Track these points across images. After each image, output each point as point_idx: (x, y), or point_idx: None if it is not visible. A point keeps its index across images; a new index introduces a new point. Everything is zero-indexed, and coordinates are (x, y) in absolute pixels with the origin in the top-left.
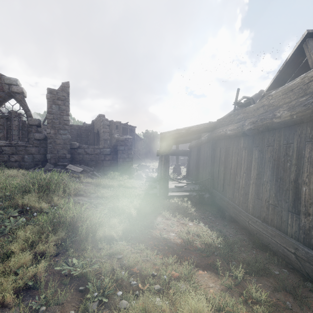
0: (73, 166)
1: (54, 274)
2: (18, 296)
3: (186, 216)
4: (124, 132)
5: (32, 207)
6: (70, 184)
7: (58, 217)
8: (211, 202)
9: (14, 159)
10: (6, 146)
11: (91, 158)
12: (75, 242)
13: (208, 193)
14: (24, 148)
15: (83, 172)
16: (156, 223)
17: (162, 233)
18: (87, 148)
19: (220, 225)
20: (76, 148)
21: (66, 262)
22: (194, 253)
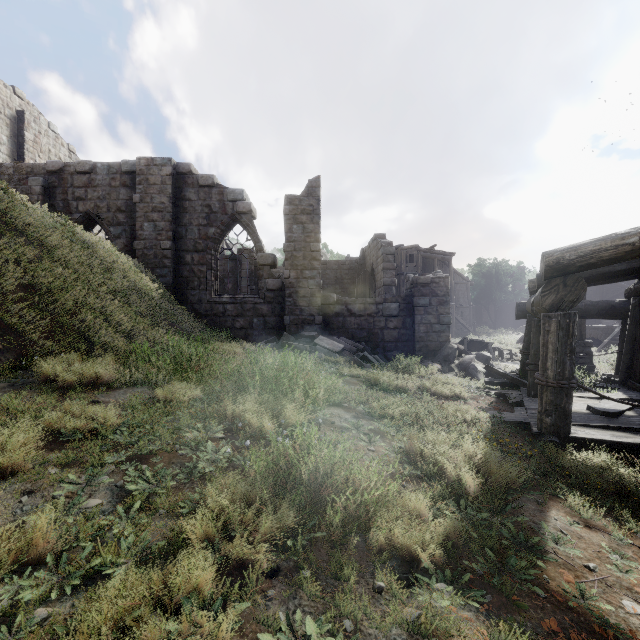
0: (325, 339)
1: None
2: None
3: None
4: (427, 268)
5: (246, 422)
6: (319, 377)
7: (285, 463)
8: None
9: (239, 325)
10: (229, 304)
11: (359, 324)
12: (317, 542)
13: None
14: (252, 306)
15: (344, 352)
16: (551, 534)
17: (583, 584)
18: (352, 303)
19: None
20: (331, 305)
21: (288, 618)
22: None
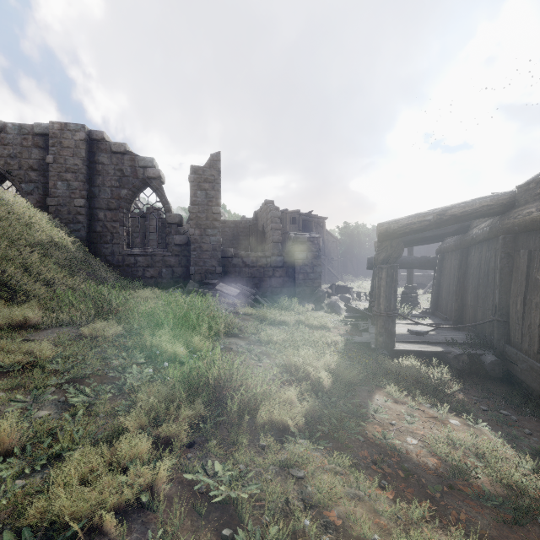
0: (225, 286)
1: (183, 484)
2: (126, 517)
3: (439, 400)
4: (307, 229)
5: (163, 350)
6: (220, 315)
7: (196, 375)
8: (502, 373)
9: (150, 274)
10: (140, 256)
11: (252, 273)
12: (220, 425)
13: (491, 353)
14: (161, 258)
15: (240, 296)
16: (373, 407)
17: (387, 432)
18: (247, 256)
19: (538, 437)
20: (229, 258)
21: (203, 465)
22: (477, 503)
